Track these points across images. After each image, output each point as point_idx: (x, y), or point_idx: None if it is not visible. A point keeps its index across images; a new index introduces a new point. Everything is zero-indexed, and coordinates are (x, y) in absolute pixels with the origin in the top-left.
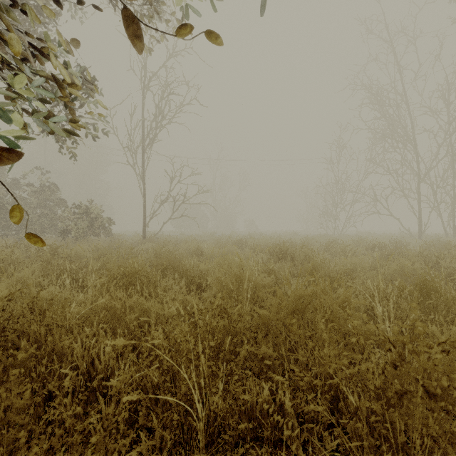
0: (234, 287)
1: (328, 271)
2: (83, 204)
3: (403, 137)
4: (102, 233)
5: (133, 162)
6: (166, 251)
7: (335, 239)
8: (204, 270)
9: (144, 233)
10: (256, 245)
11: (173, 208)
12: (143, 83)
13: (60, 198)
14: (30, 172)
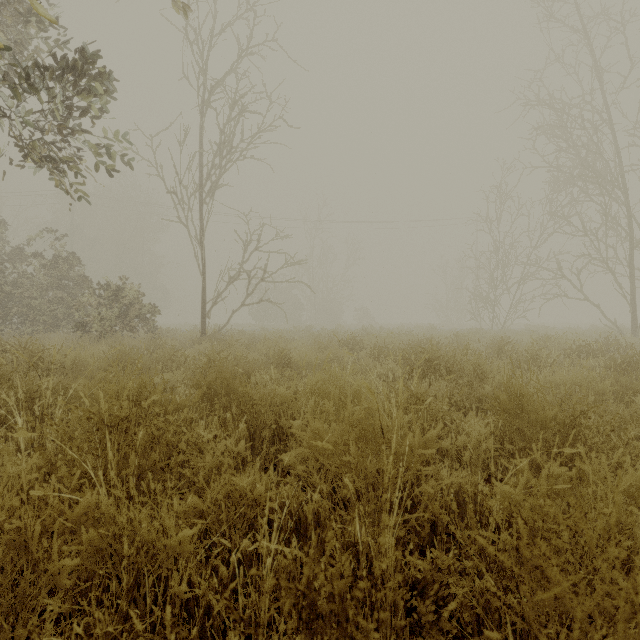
0: (353, 459)
1: (548, 409)
2: (111, 284)
3: (605, 177)
4: (141, 327)
5: (185, 216)
6: (226, 357)
7: (504, 337)
8: (287, 400)
9: (204, 327)
10: (380, 347)
11: (247, 288)
12: (202, 98)
13: (81, 275)
14: (36, 235)
